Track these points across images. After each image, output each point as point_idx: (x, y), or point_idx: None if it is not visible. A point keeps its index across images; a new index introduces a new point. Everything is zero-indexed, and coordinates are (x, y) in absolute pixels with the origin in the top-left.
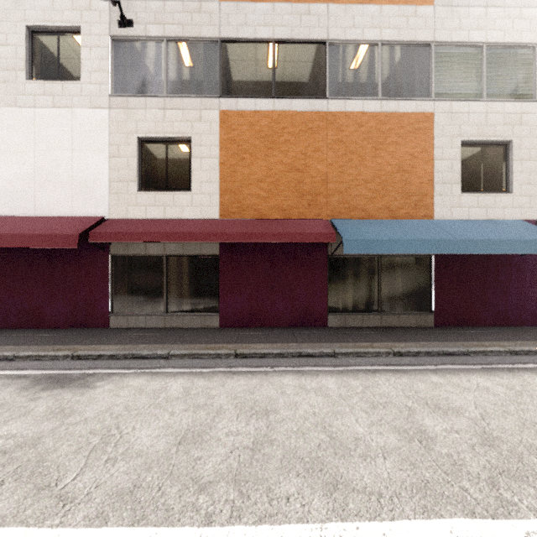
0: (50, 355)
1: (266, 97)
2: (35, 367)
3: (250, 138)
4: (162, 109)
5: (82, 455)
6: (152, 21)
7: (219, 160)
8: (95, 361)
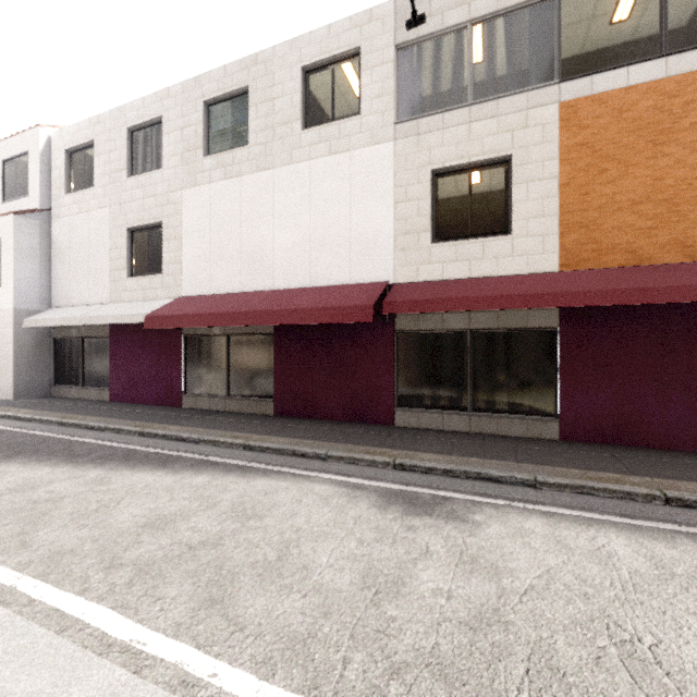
0: (367, 459)
1: (651, 58)
2: (361, 475)
3: (617, 134)
4: (466, 124)
5: (621, 678)
6: (451, 5)
7: (558, 180)
8: (426, 475)
